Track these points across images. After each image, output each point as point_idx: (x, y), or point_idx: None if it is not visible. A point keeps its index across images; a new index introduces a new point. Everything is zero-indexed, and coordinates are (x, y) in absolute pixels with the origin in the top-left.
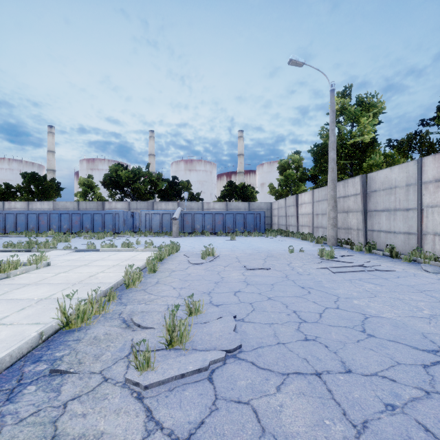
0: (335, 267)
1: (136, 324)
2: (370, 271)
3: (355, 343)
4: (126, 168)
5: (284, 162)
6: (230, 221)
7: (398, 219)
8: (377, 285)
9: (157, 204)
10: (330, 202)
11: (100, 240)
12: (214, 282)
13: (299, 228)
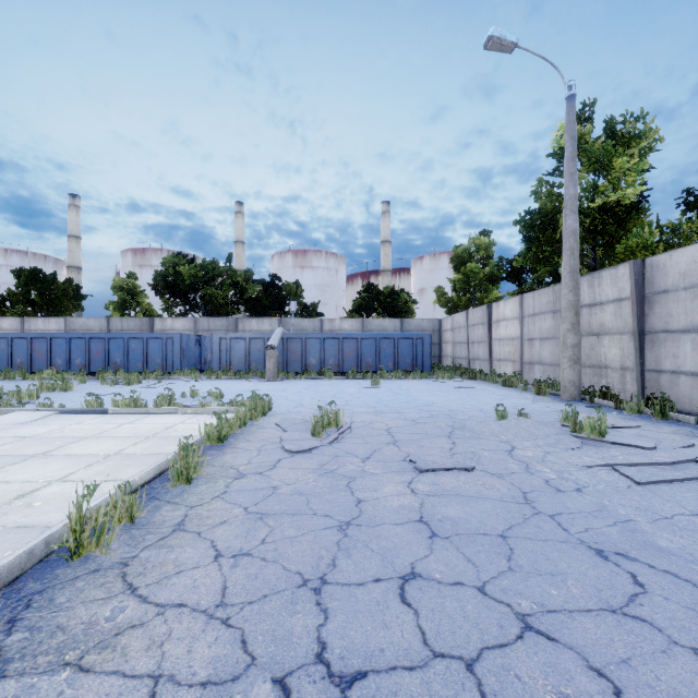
0: (631, 463)
1: None
2: None
3: None
4: (192, 261)
5: (463, 250)
6: (370, 351)
7: None
8: None
9: (244, 322)
10: (566, 315)
11: (132, 386)
12: (336, 527)
13: (493, 364)
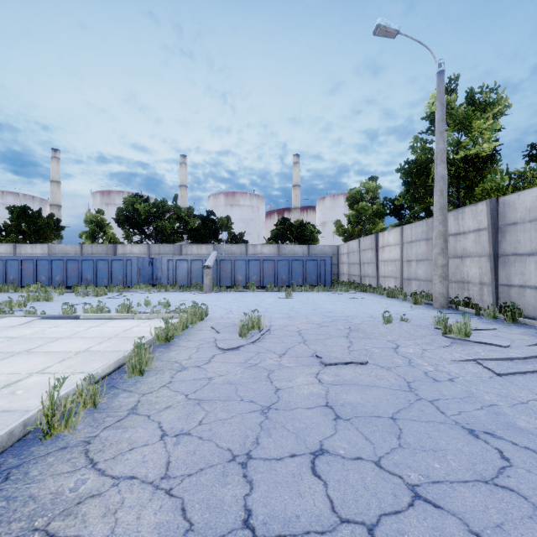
0: (491, 358)
1: None
2: None
3: None
4: (147, 201)
5: (356, 192)
6: (284, 270)
7: None
8: None
9: (187, 248)
10: (437, 242)
11: (99, 297)
12: (259, 411)
13: (380, 280)
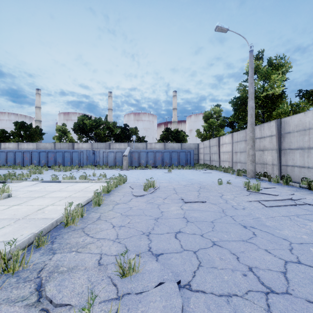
0: (266, 200)
1: (47, 298)
2: (300, 205)
3: None
4: (90, 118)
5: (208, 113)
6: (167, 157)
7: (312, 156)
8: None
9: (113, 145)
10: (249, 142)
11: (67, 172)
12: (154, 219)
13: (220, 163)
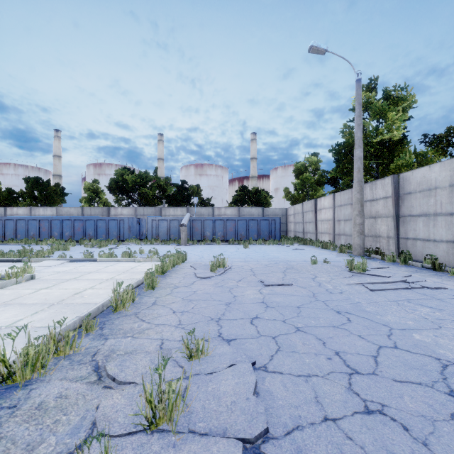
0: (372, 282)
1: (110, 376)
2: (416, 288)
3: (449, 421)
4: (133, 172)
5: (301, 165)
6: (243, 227)
7: (439, 225)
8: (434, 309)
9: (165, 210)
10: (356, 206)
11: (102, 248)
12: (224, 304)
13: (318, 236)
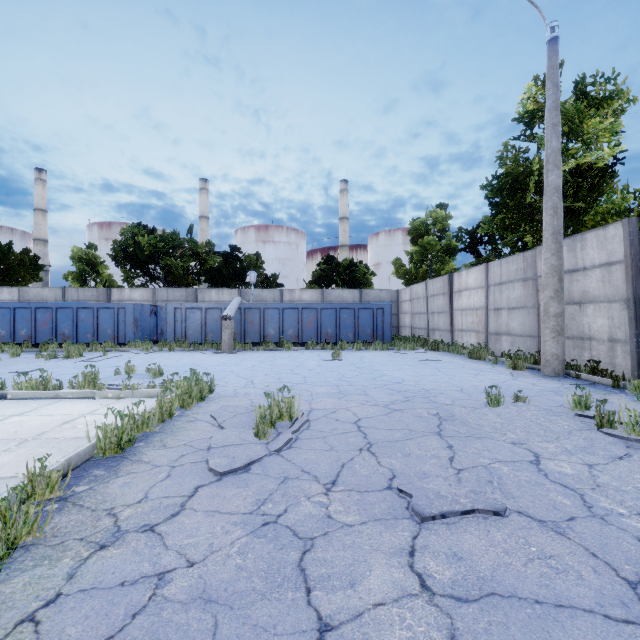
0: None
1: None
2: None
3: None
4: (152, 232)
5: (421, 222)
6: (330, 321)
7: None
8: None
9: (203, 293)
10: (549, 281)
11: (71, 360)
12: None
13: (455, 335)
